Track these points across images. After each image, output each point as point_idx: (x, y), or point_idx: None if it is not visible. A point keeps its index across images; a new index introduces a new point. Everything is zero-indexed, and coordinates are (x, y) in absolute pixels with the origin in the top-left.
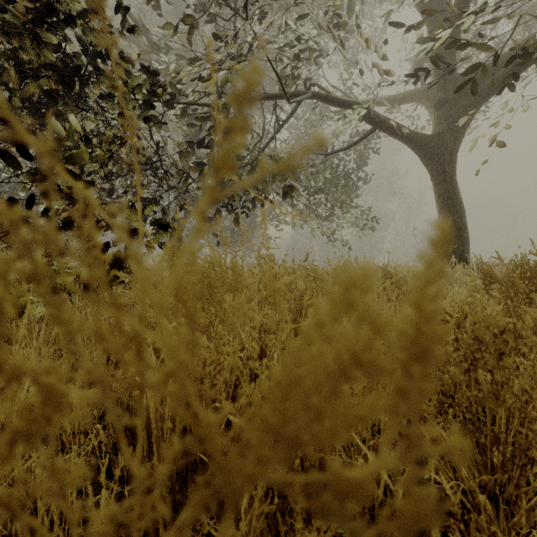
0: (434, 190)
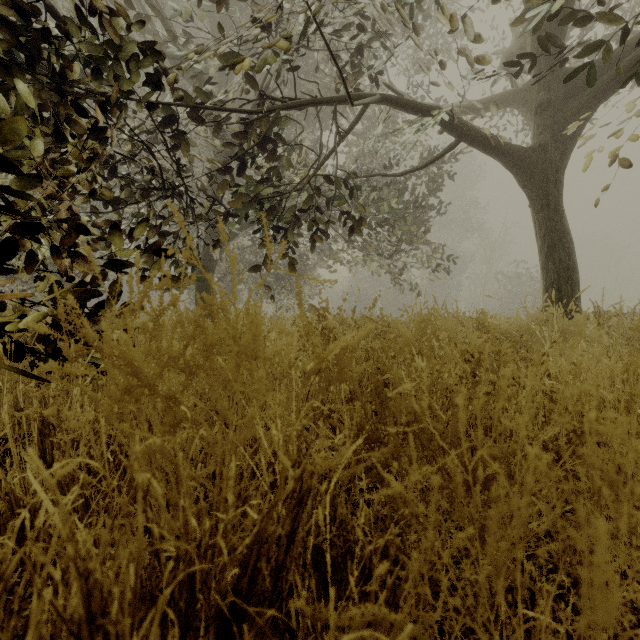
0: (533, 218)
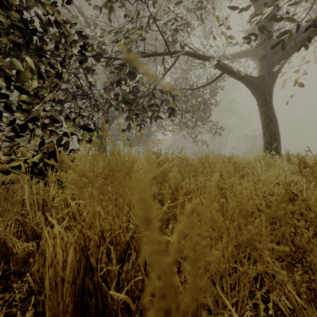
0: (259, 110)
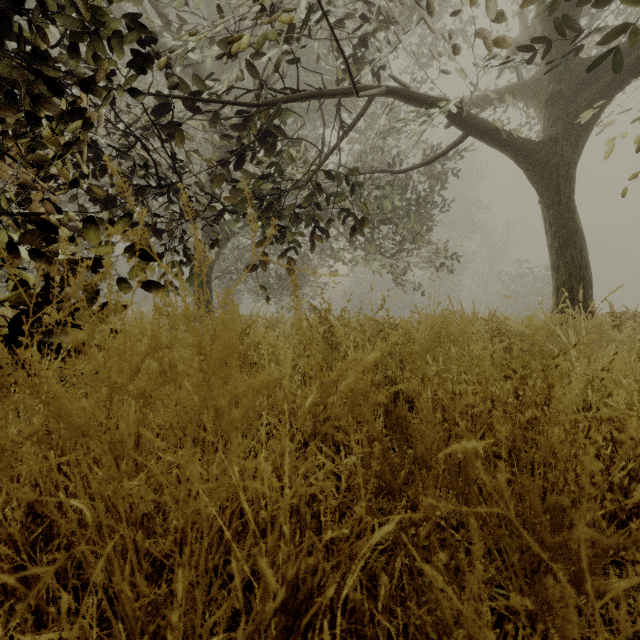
0: (543, 215)
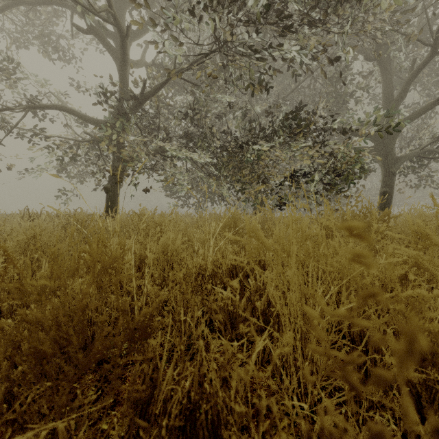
0: None
